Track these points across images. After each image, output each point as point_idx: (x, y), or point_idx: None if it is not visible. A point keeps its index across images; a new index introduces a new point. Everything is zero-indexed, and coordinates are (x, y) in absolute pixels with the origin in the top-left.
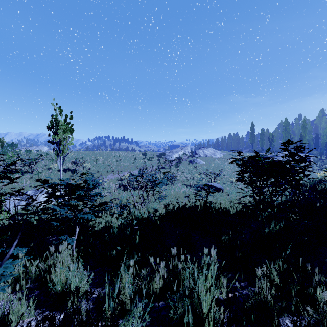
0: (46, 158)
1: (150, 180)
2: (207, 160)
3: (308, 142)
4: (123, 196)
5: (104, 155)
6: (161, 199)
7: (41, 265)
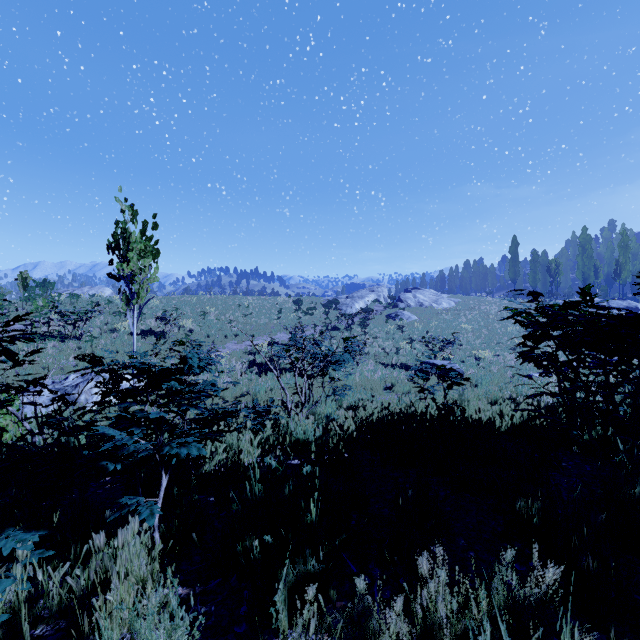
0: (108, 309)
1: (317, 354)
2: (423, 313)
3: (631, 276)
4: (258, 388)
5: (220, 303)
6: (339, 394)
7: (72, 581)
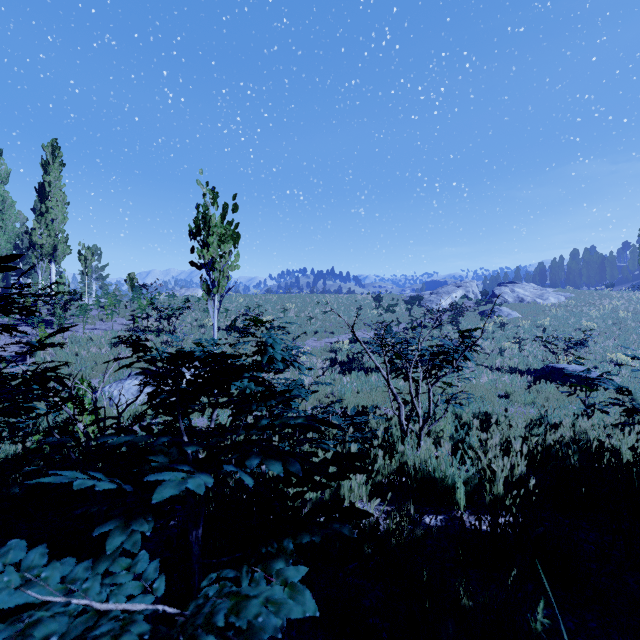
0: (199, 307)
1: (428, 351)
2: (525, 309)
3: None
4: (344, 389)
5: (299, 300)
6: (454, 404)
7: None
